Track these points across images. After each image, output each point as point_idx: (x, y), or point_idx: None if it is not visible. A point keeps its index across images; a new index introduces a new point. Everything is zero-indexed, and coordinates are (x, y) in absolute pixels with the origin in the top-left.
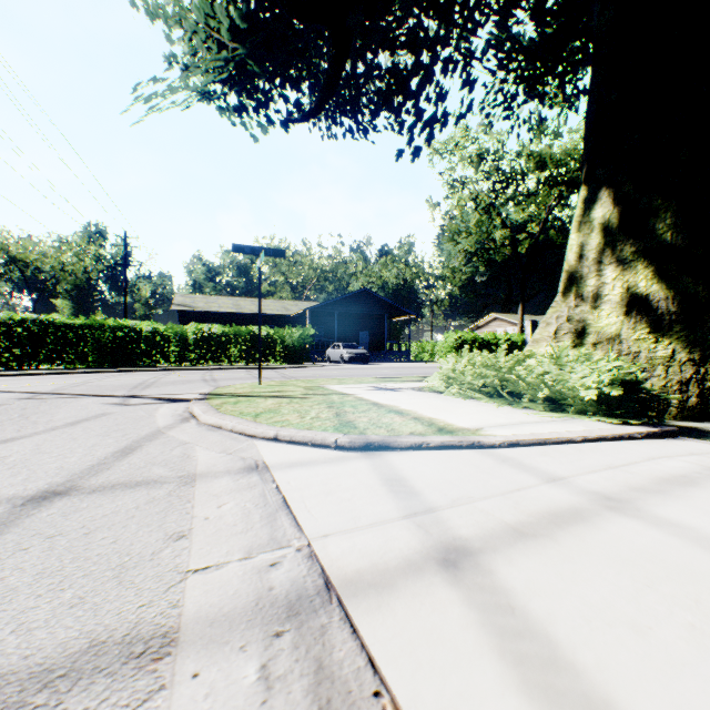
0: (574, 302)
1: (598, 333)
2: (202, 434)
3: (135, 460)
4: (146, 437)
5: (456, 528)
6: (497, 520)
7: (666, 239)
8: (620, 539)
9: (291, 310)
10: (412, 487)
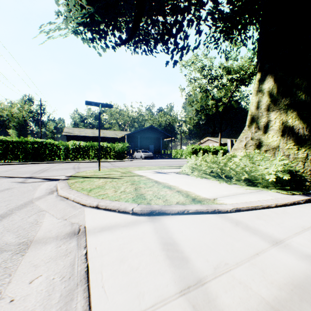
0: (254, 130)
1: (267, 145)
2: (55, 203)
3: None
4: (20, 206)
5: None
6: (257, 297)
7: (302, 98)
8: None
9: (118, 135)
10: (182, 252)
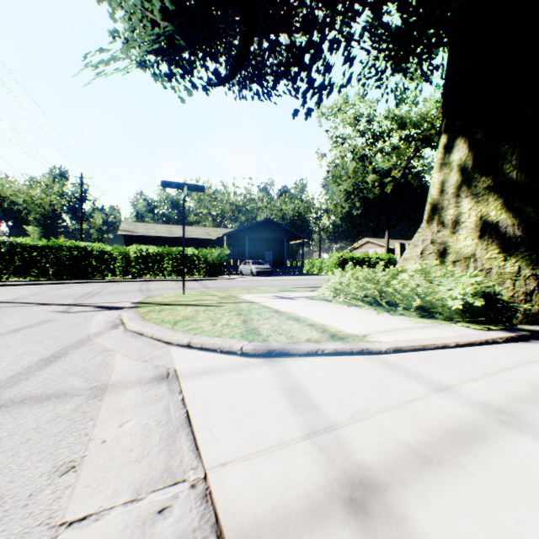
0: (436, 228)
1: (457, 253)
2: (125, 340)
3: (55, 370)
4: (75, 344)
5: (358, 452)
6: (398, 441)
7: (512, 176)
8: (529, 466)
9: (212, 235)
10: (311, 398)
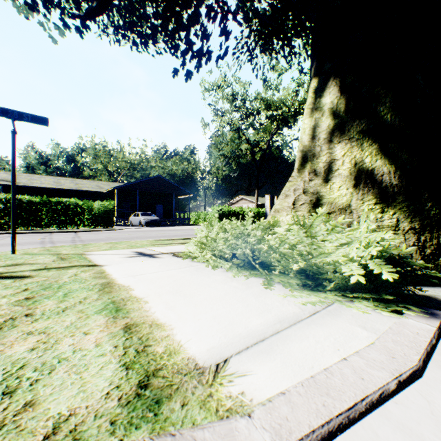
0: (308, 176)
1: (331, 203)
2: None
3: None
4: None
5: None
6: None
7: (387, 120)
8: None
9: (104, 188)
10: None
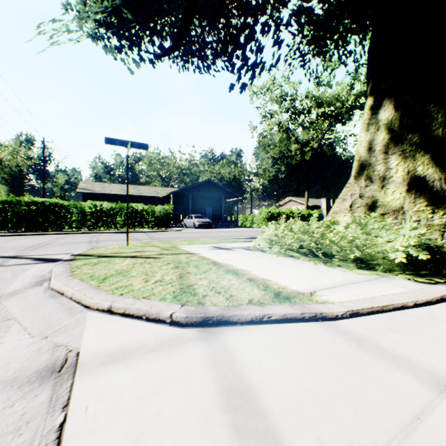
0: (364, 183)
1: (385, 206)
2: (38, 303)
3: None
4: None
5: None
6: None
7: (438, 133)
8: None
9: (160, 193)
10: (265, 416)
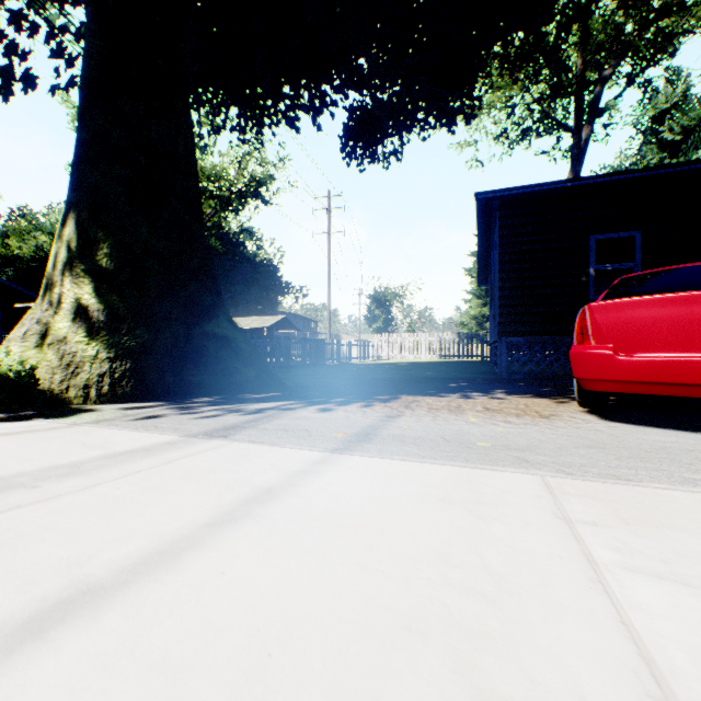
0: (48, 306)
1: (54, 335)
2: None
3: None
4: None
5: None
6: None
7: (104, 264)
8: None
9: None
10: None
